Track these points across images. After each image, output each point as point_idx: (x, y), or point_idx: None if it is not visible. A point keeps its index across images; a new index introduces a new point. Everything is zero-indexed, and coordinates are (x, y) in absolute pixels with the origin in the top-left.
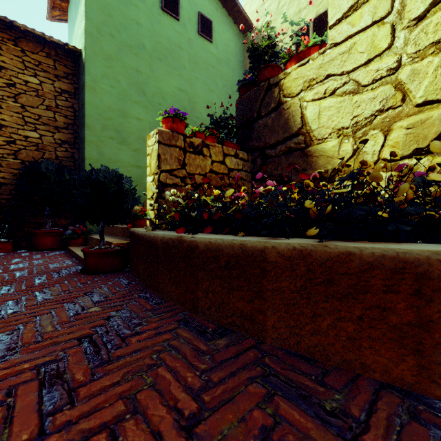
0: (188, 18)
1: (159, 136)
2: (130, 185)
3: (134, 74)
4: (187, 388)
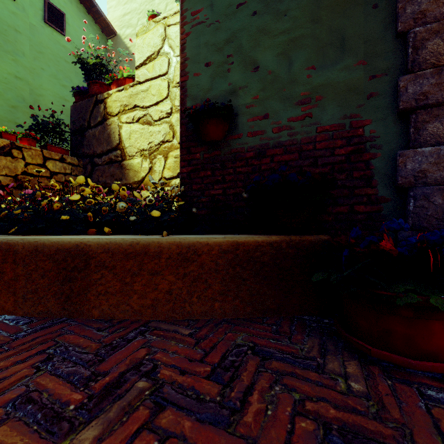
0: (29, 1)
1: None
2: None
3: None
4: None
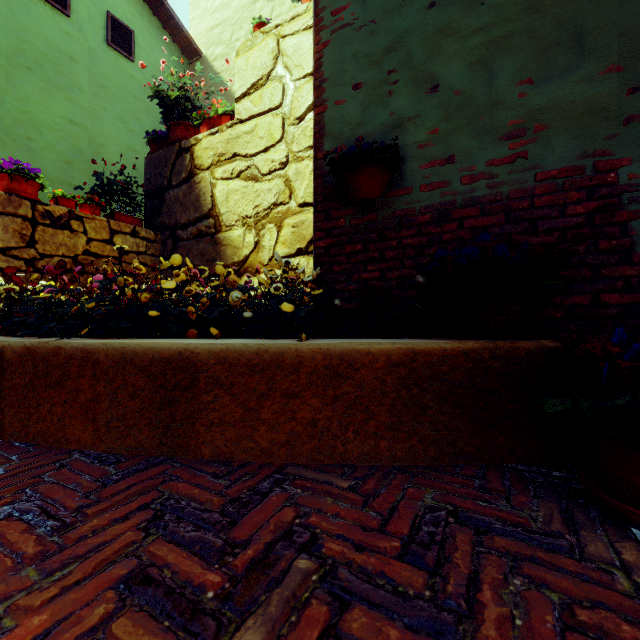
0: (87, 16)
1: None
2: None
3: None
4: None
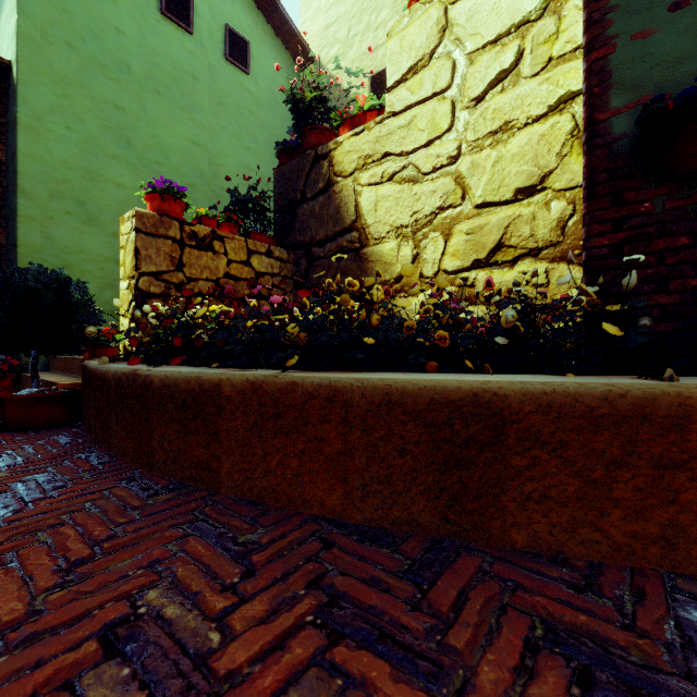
0: (208, 32)
1: (137, 221)
2: (84, 294)
3: (110, 112)
4: (89, 540)
